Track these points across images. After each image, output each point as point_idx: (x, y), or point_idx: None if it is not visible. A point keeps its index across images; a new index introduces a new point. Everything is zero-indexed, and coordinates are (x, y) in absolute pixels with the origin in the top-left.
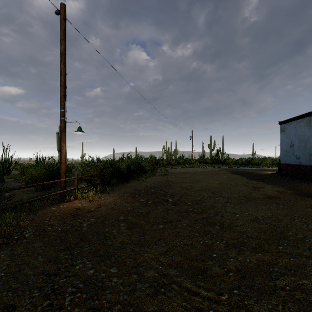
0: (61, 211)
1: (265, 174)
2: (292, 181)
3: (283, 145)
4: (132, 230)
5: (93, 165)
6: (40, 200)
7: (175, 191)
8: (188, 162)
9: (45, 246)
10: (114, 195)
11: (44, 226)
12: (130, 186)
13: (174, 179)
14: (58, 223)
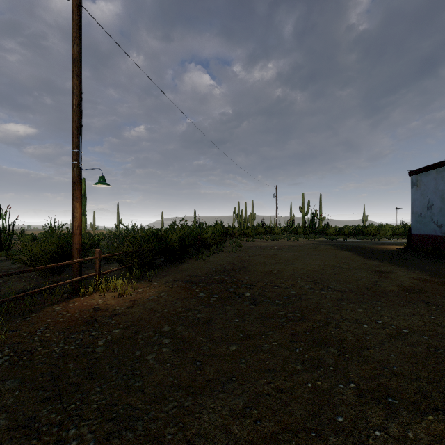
0: (69, 314)
1: (389, 250)
2: (434, 261)
3: (416, 206)
4: (182, 355)
5: (127, 237)
6: (41, 293)
7: (254, 278)
8: (271, 231)
9: (20, 389)
10: (158, 285)
11: (32, 343)
12: (185, 270)
13: (251, 258)
14: (58, 337)
